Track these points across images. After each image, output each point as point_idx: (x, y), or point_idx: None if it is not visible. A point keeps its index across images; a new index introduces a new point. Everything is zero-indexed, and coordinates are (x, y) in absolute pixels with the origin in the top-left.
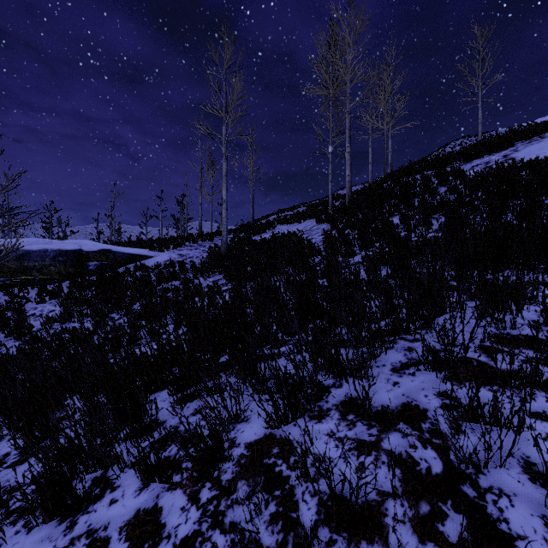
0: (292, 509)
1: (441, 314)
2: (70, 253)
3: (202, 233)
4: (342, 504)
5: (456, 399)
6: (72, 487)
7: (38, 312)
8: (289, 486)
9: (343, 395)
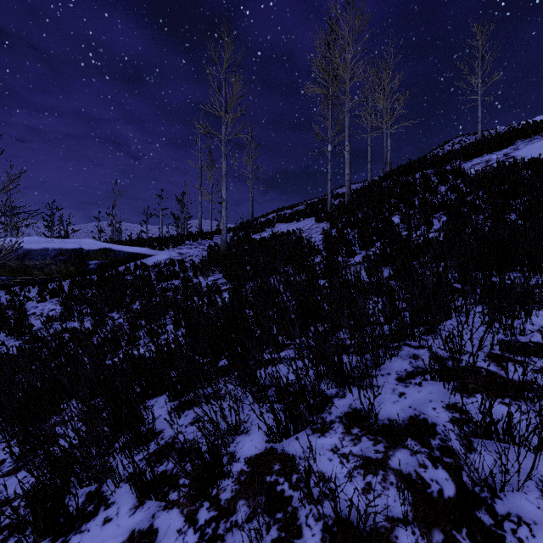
0: (295, 535)
1: (446, 319)
2: (71, 252)
3: (202, 231)
4: (348, 530)
5: (468, 414)
6: (64, 505)
7: (39, 311)
8: (292, 508)
9: (347, 406)
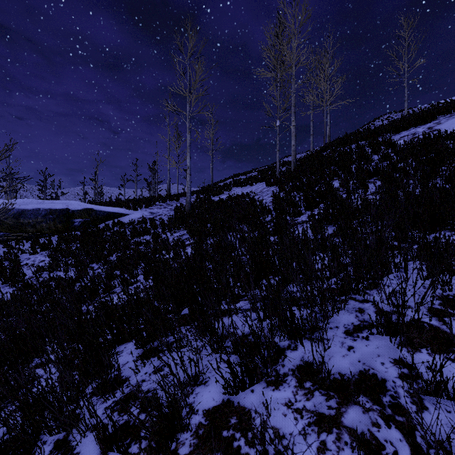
0: None
1: (387, 274)
2: (59, 212)
3: (170, 194)
4: None
5: (418, 373)
6: None
7: (31, 262)
8: None
9: (299, 358)
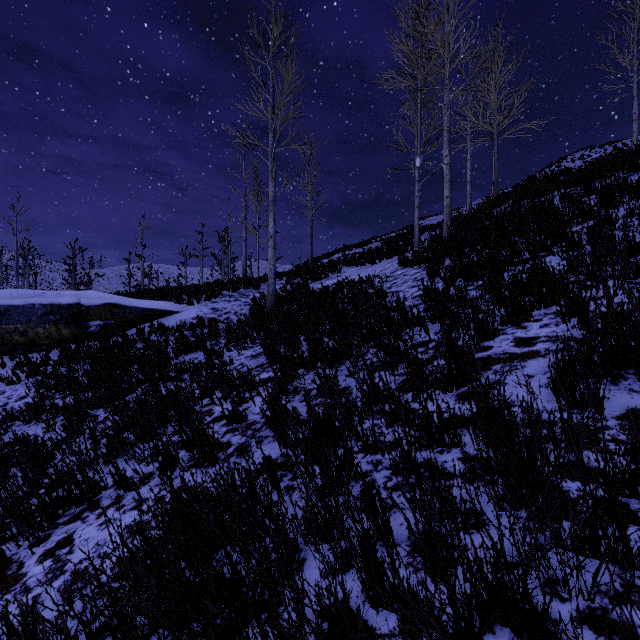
0: None
1: None
2: (65, 310)
3: (246, 278)
4: None
5: None
6: None
7: (3, 400)
8: None
9: None
